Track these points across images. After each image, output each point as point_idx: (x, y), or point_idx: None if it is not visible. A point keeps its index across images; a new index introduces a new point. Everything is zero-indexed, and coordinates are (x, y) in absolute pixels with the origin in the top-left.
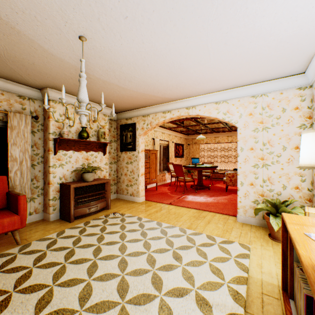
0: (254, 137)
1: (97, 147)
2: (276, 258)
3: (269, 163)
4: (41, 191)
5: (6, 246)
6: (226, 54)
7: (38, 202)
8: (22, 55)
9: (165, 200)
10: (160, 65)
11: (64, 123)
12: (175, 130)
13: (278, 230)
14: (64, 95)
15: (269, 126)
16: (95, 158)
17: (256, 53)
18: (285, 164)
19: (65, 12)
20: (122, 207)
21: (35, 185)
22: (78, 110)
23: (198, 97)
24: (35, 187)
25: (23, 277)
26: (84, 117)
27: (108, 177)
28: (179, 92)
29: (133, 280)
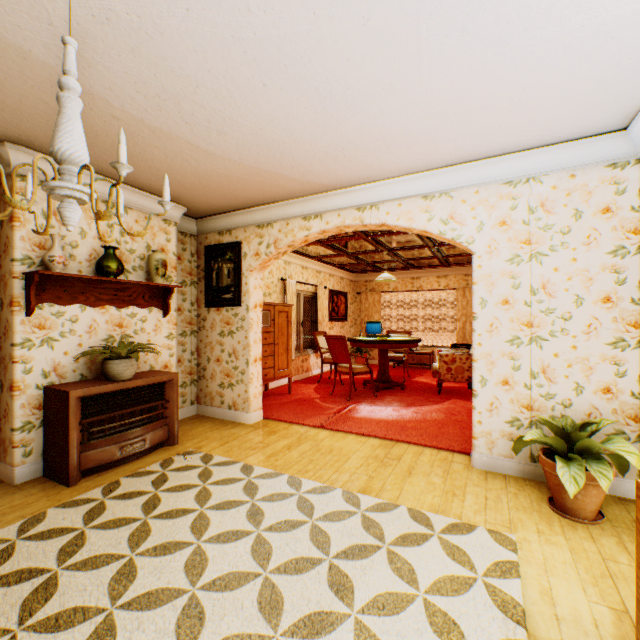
0: (511, 274)
1: (147, 296)
2: (581, 568)
3: (545, 335)
4: None
5: None
6: (460, 65)
7: None
8: None
9: (308, 416)
10: (295, 87)
11: (53, 234)
12: (331, 261)
13: (575, 493)
14: None
15: (546, 251)
16: (142, 323)
17: (532, 65)
18: (580, 337)
19: None
20: (209, 438)
21: None
22: (51, 185)
23: (385, 182)
24: None
25: None
26: (75, 207)
27: (175, 368)
28: (341, 169)
29: None
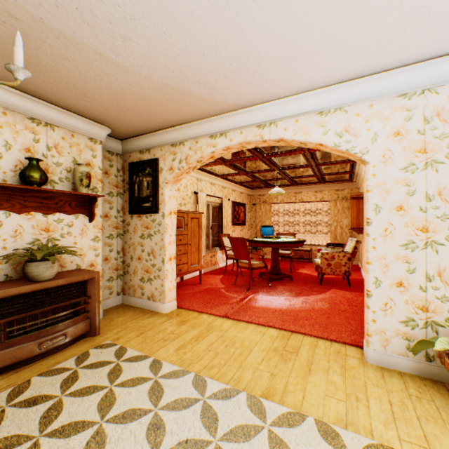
0: (405, 182)
1: (74, 204)
2: None
3: (441, 239)
4: None
5: None
6: None
7: None
8: None
9: (215, 305)
10: None
11: None
12: (234, 179)
13: None
14: None
15: (442, 159)
16: (69, 228)
17: None
18: None
19: None
20: (127, 328)
21: None
22: None
23: (283, 100)
24: None
25: None
26: None
27: (101, 266)
28: (244, 86)
29: None
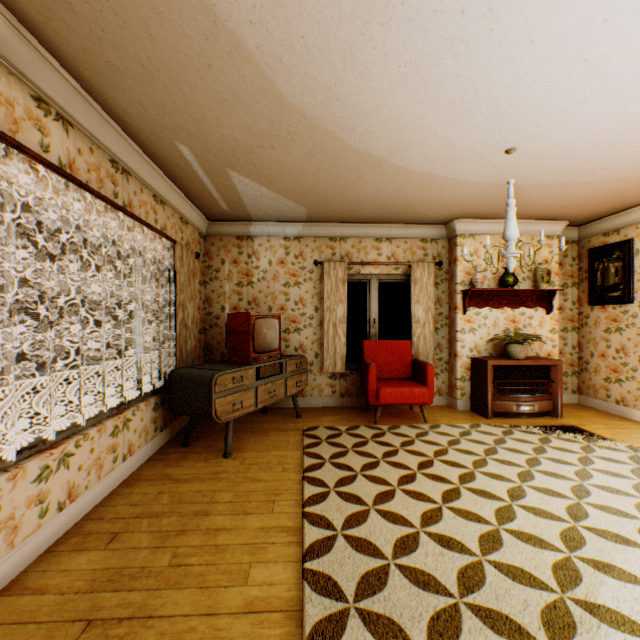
0: None
1: (532, 299)
2: None
3: None
4: (443, 366)
5: (413, 421)
6: None
7: (440, 380)
8: (431, 196)
9: None
10: None
11: (475, 266)
12: None
13: None
14: (487, 240)
15: None
16: (528, 320)
17: None
18: None
19: (488, 138)
20: (590, 421)
21: (437, 356)
22: (503, 254)
23: None
24: (437, 359)
25: (439, 452)
26: (512, 261)
27: (556, 358)
28: None
29: (596, 514)
